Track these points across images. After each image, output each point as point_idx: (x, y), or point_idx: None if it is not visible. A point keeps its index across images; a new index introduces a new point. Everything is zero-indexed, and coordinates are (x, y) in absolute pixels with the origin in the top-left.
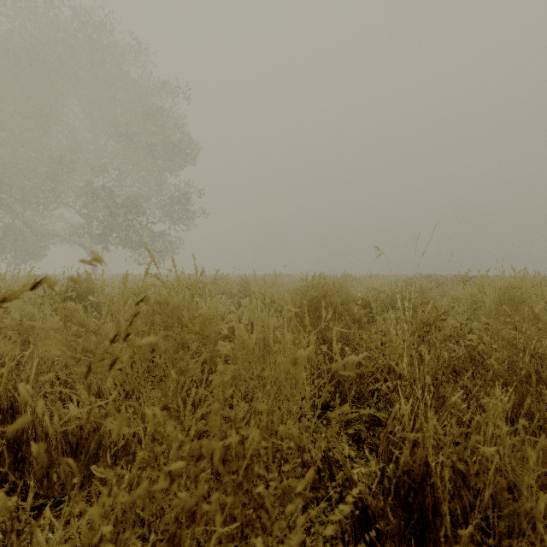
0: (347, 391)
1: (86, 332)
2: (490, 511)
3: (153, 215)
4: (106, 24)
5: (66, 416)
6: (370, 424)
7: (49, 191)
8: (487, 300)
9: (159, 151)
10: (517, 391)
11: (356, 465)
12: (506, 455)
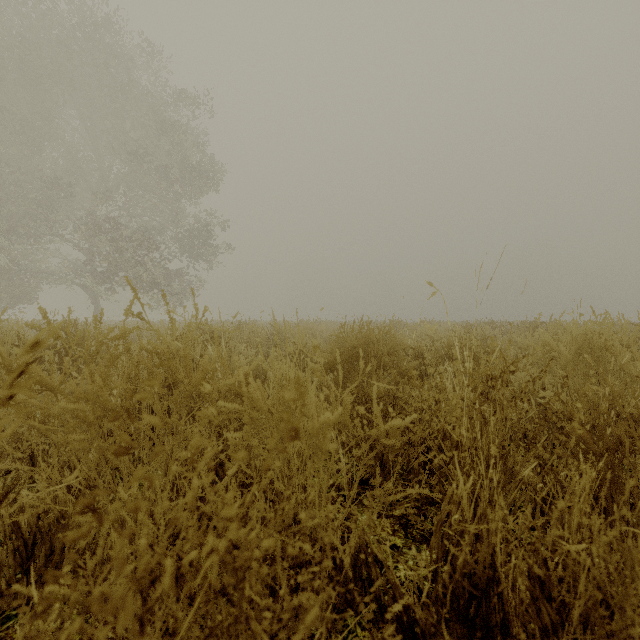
0: (391, 465)
1: (42, 391)
2: (578, 631)
3: (168, 251)
4: (111, 21)
5: (17, 503)
6: (421, 503)
7: (42, 221)
8: (563, 348)
9: (175, 174)
10: (604, 462)
11: (400, 566)
12: (600, 555)
